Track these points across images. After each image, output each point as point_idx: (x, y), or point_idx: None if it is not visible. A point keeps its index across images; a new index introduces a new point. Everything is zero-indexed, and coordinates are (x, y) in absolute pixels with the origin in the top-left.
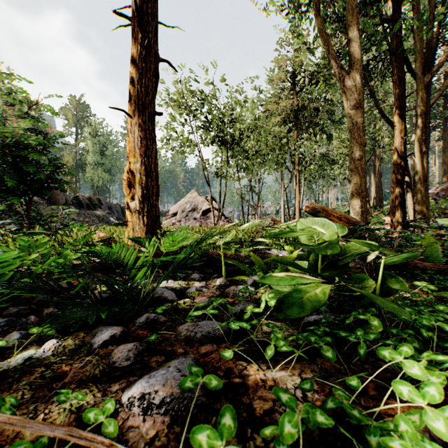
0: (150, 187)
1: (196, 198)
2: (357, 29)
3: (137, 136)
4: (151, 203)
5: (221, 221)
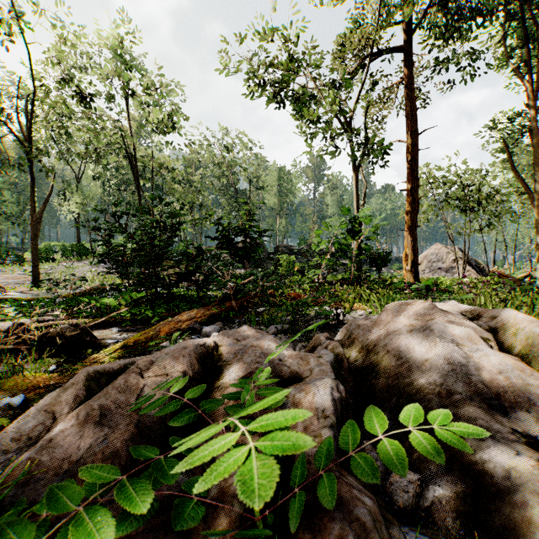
0: (415, 260)
1: (441, 250)
2: (538, 173)
3: (409, 239)
4: (415, 267)
5: (468, 271)
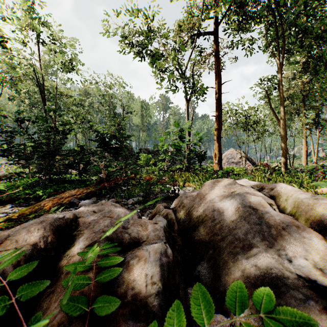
0: (220, 157)
1: (233, 152)
2: (283, 110)
3: (217, 145)
4: (220, 161)
5: (247, 164)
